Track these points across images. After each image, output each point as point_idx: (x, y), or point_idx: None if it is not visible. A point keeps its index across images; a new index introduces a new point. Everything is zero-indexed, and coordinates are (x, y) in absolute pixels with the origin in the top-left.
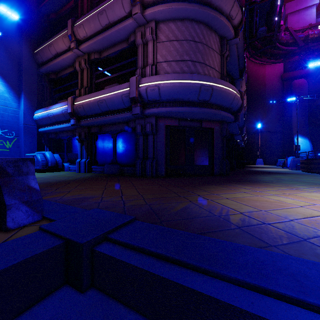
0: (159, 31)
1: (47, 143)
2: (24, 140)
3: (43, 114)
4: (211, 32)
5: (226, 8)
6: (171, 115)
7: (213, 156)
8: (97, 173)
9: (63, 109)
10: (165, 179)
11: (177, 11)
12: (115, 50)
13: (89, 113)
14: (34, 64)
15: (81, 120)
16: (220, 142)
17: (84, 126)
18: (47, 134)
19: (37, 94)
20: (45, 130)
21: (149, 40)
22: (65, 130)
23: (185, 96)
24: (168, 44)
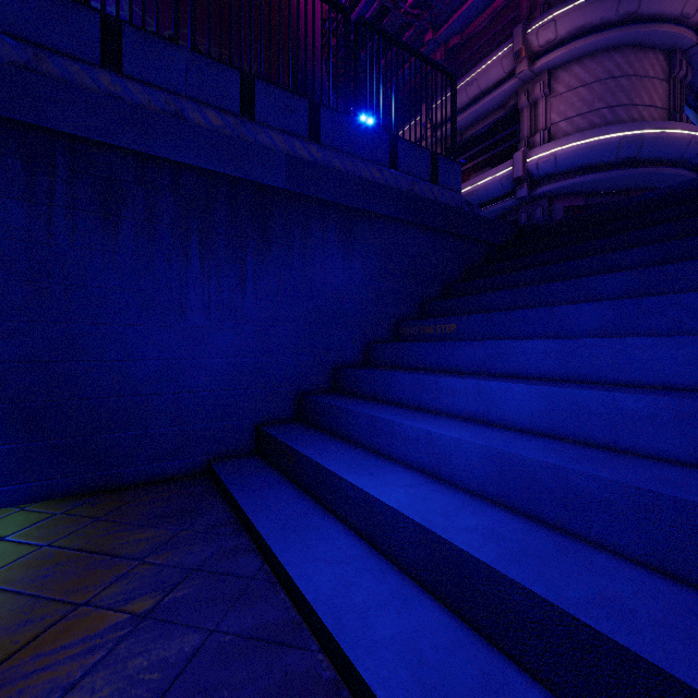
0: (555, 81)
1: None
2: None
3: None
4: (646, 52)
5: (673, 10)
6: (574, 190)
7: None
8: None
9: None
10: None
11: (583, 49)
12: (485, 124)
13: None
14: None
15: None
16: None
17: None
18: None
19: None
20: None
21: (539, 98)
22: None
23: (596, 159)
24: (569, 95)
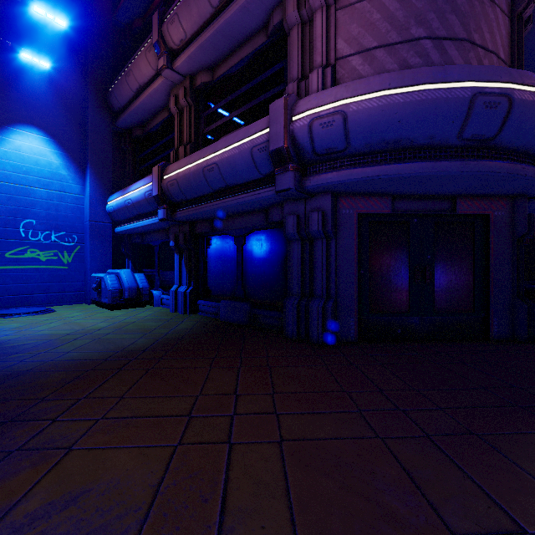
0: None
1: (130, 253)
2: (90, 249)
3: (119, 202)
4: None
5: None
6: (375, 187)
7: (489, 290)
8: (206, 315)
9: (146, 191)
10: (362, 359)
11: None
12: (241, 56)
13: (190, 194)
14: (107, 114)
15: (177, 209)
16: (510, 252)
17: (183, 222)
18: (129, 236)
19: (113, 167)
20: (123, 230)
21: (317, 8)
22: (155, 229)
23: (422, 131)
24: (366, 6)
